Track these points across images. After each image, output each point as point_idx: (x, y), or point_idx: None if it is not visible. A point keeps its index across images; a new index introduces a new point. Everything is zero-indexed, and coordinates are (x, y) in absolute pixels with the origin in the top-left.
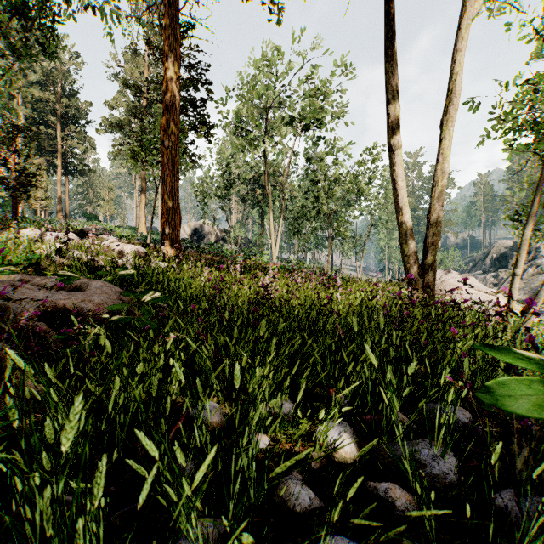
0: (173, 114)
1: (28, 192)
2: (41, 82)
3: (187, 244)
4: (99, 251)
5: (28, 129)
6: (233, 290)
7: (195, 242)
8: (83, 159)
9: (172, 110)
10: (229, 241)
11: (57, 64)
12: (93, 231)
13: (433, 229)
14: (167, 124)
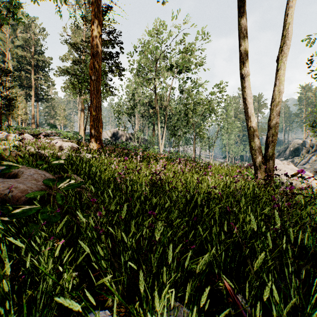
0: (97, 59)
1: (9, 110)
2: (22, 46)
3: (107, 142)
4: (46, 146)
5: (9, 71)
6: (134, 173)
7: (114, 141)
8: (47, 91)
9: (96, 56)
10: (134, 140)
11: (31, 35)
12: (43, 133)
13: (273, 131)
14: (93, 65)
